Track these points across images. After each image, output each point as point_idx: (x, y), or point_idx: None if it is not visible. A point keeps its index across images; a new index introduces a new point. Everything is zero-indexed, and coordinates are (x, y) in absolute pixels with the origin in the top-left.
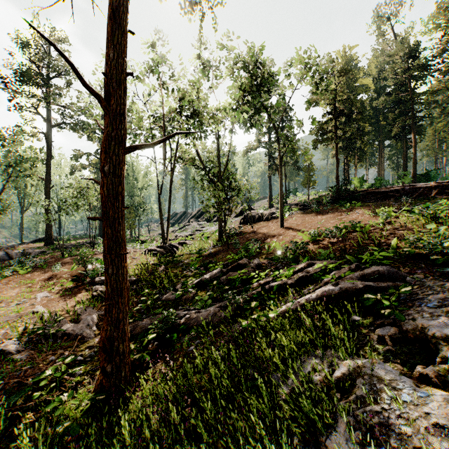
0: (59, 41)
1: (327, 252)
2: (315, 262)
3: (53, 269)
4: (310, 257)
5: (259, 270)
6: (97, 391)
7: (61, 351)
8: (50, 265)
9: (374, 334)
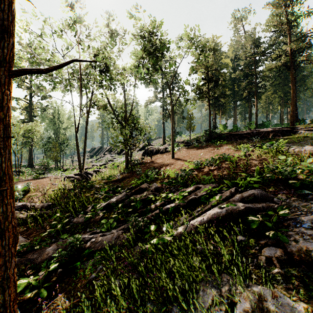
0: None
1: (210, 178)
2: (201, 186)
3: None
4: (196, 182)
5: (157, 193)
6: None
7: None
8: None
9: (262, 256)
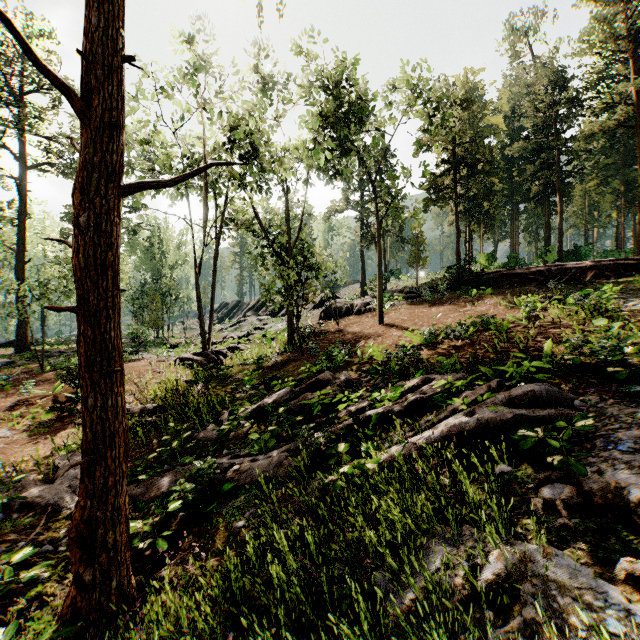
0: (41, 36)
1: (452, 362)
2: (433, 377)
3: (22, 391)
4: (425, 369)
5: (348, 389)
6: (65, 618)
7: (15, 535)
8: (20, 384)
9: (538, 498)
